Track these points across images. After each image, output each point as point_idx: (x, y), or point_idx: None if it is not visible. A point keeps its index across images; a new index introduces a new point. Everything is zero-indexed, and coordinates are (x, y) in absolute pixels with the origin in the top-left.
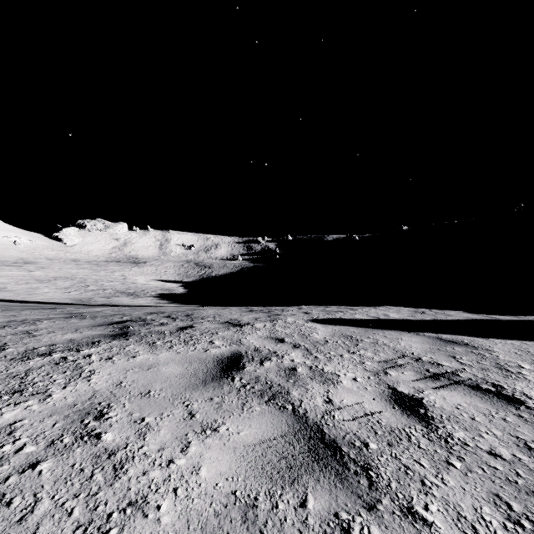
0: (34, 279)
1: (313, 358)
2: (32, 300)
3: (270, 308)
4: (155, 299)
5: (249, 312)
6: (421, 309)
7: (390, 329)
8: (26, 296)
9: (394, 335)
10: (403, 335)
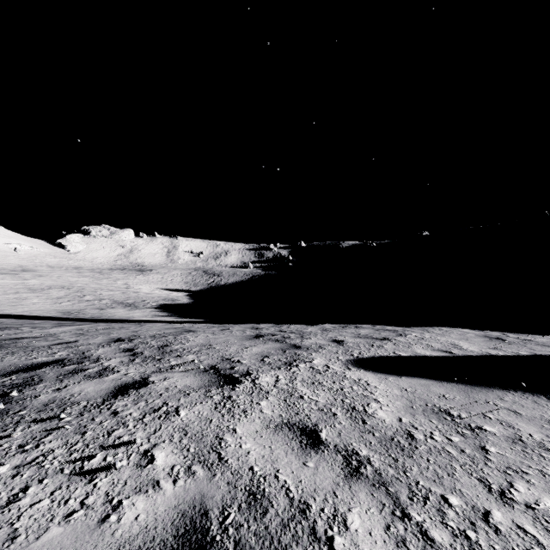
0: (26, 288)
1: (420, 546)
2: (10, 313)
3: (284, 329)
4: (154, 310)
5: (254, 339)
6: (489, 331)
7: (504, 388)
8: (7, 308)
9: (530, 409)
10: (545, 406)
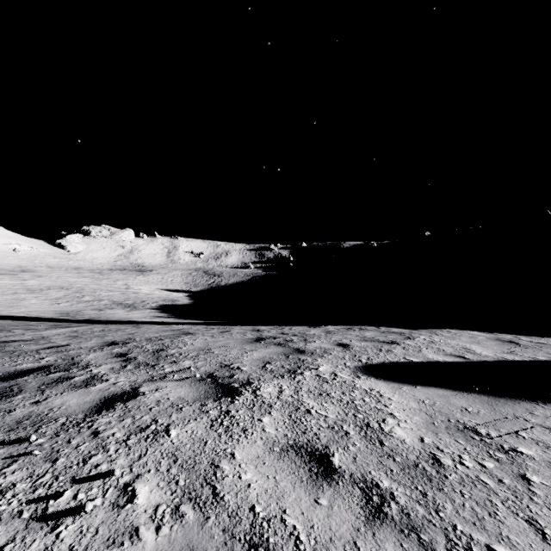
0: (25, 288)
1: None
2: (7, 314)
3: (286, 331)
4: (154, 311)
5: (254, 343)
6: (499, 334)
7: (531, 400)
8: (4, 309)
9: None
10: None
